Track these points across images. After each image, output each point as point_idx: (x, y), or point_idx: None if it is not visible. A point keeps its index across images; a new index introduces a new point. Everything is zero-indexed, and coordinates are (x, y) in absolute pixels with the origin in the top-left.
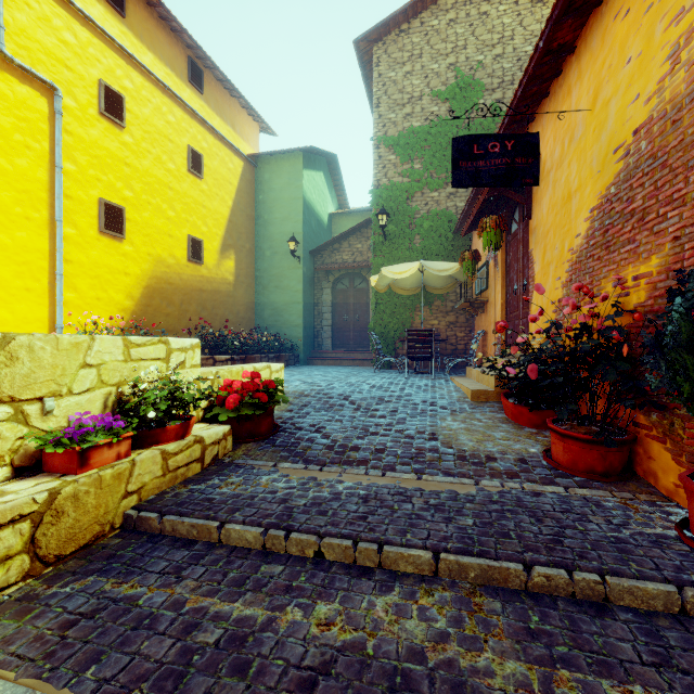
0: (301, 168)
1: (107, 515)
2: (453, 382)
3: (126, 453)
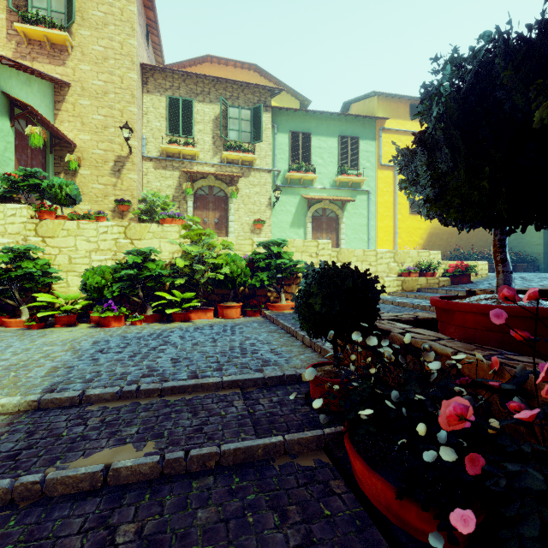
0: None
1: (413, 287)
2: None
3: (417, 276)
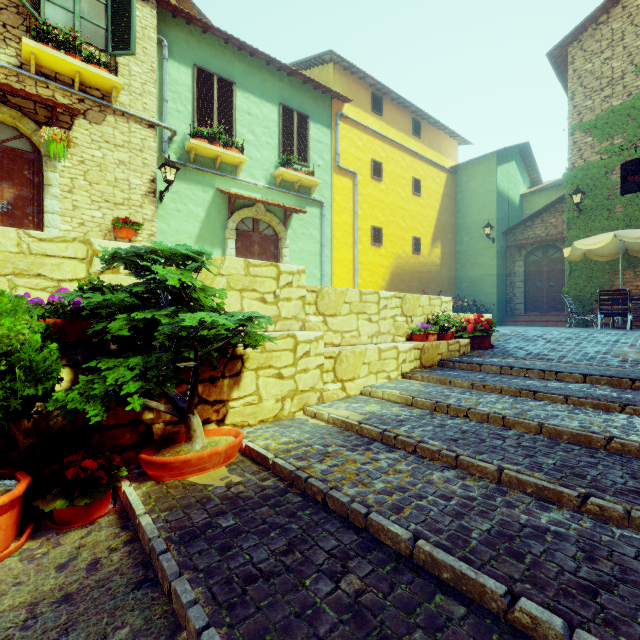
0: (495, 166)
1: (434, 359)
2: None
3: (436, 340)
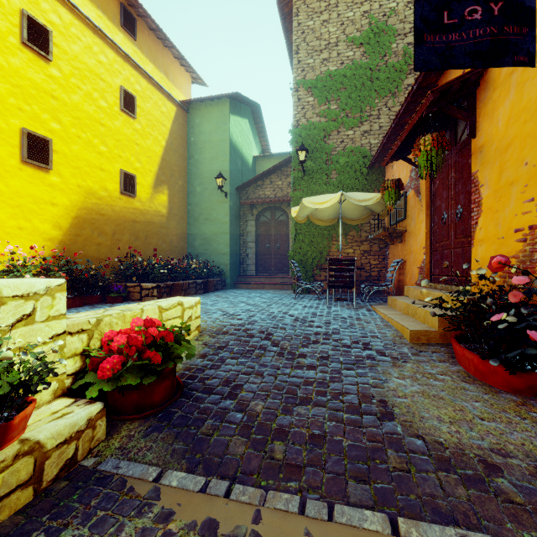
0: (228, 113)
1: None
2: (377, 312)
3: None
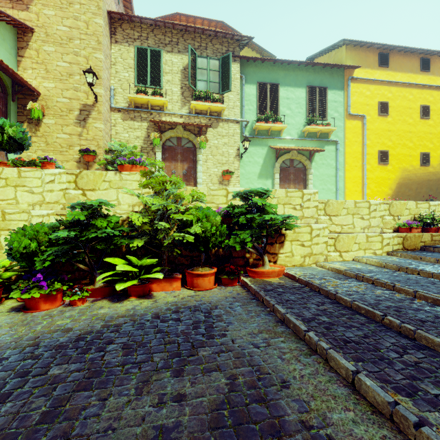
0: None
1: (416, 245)
2: None
3: (419, 232)
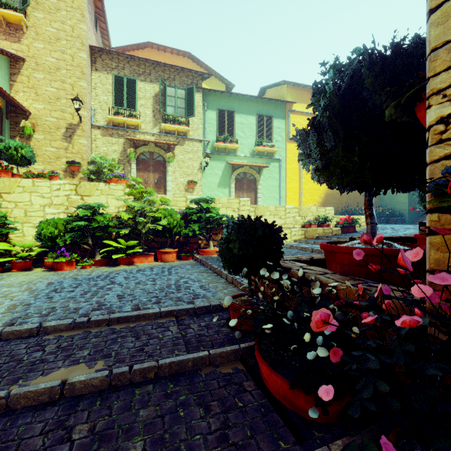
0: None
1: (313, 235)
2: None
3: (316, 227)
